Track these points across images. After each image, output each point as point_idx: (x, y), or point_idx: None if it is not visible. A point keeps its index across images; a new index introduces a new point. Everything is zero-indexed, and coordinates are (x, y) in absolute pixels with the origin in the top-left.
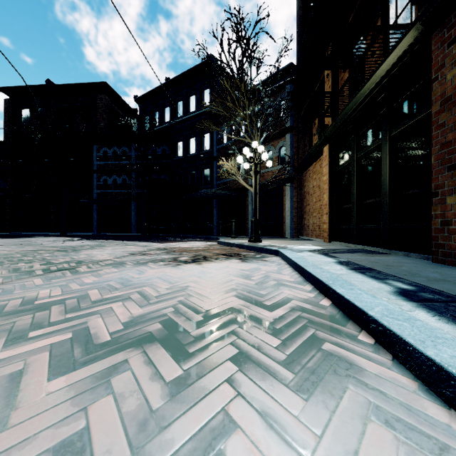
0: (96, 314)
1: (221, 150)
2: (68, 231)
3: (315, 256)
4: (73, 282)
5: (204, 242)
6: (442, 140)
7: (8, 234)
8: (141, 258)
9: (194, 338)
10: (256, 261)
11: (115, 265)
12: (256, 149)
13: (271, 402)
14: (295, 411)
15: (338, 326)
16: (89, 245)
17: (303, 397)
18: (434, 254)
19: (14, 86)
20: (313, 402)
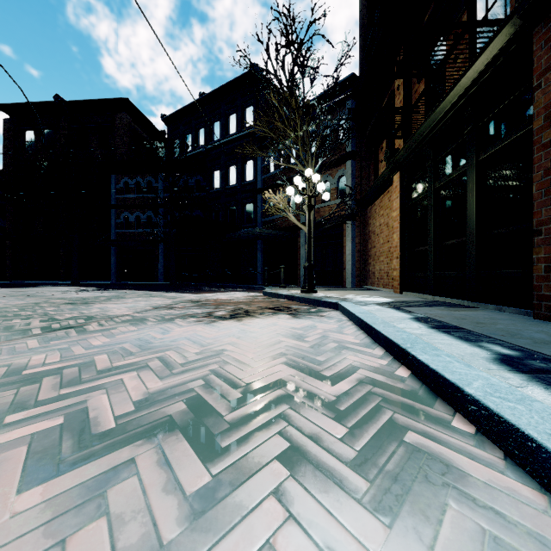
0: (101, 389)
1: (267, 181)
2: (81, 280)
3: (385, 310)
4: (77, 344)
5: (247, 293)
6: (546, 163)
7: (8, 283)
8: (167, 313)
9: (228, 424)
10: (311, 316)
11: (133, 322)
12: (310, 178)
13: (337, 531)
14: (374, 546)
15: (422, 407)
16: (105, 296)
17: (385, 520)
18: (537, 308)
19: (16, 103)
20: (400, 530)
